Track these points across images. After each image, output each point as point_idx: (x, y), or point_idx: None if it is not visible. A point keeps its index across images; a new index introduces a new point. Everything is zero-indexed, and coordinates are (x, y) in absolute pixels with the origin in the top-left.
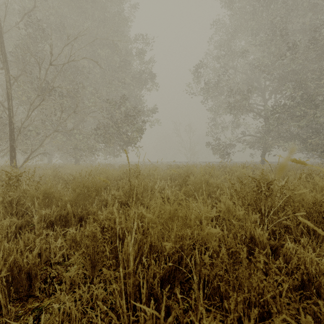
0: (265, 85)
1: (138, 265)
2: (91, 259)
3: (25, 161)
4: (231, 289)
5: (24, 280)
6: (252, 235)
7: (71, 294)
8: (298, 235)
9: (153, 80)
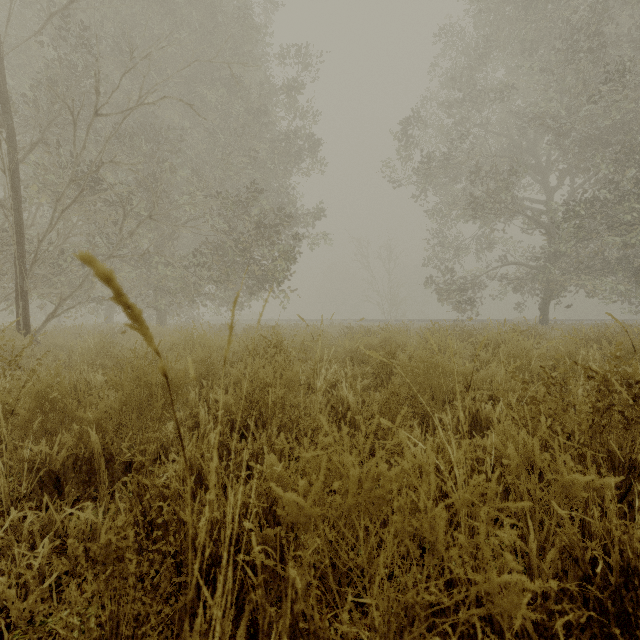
0: (548, 160)
1: None
2: (108, 638)
3: (48, 320)
4: None
5: None
6: (627, 563)
7: None
8: None
9: (313, 154)
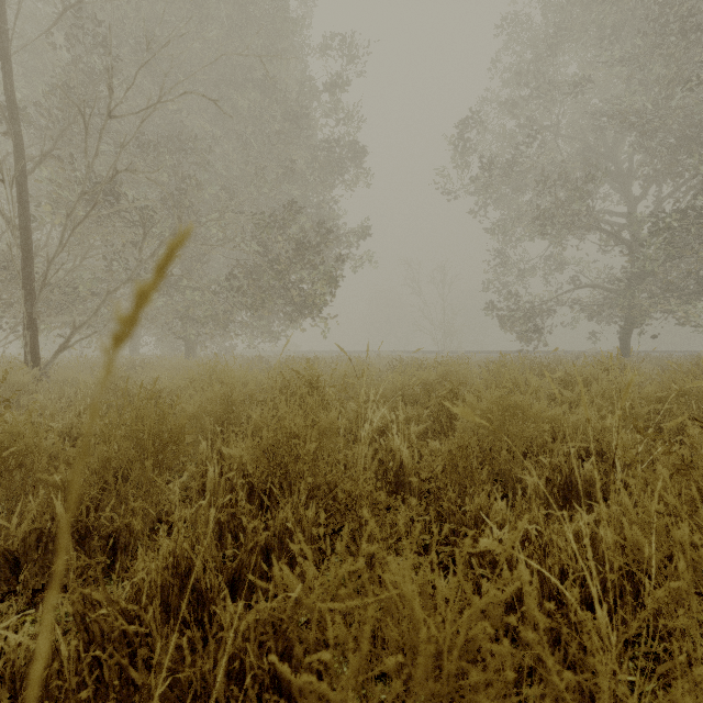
0: (630, 166)
1: None
2: None
3: (60, 351)
4: None
5: None
6: None
7: None
8: None
9: (358, 164)
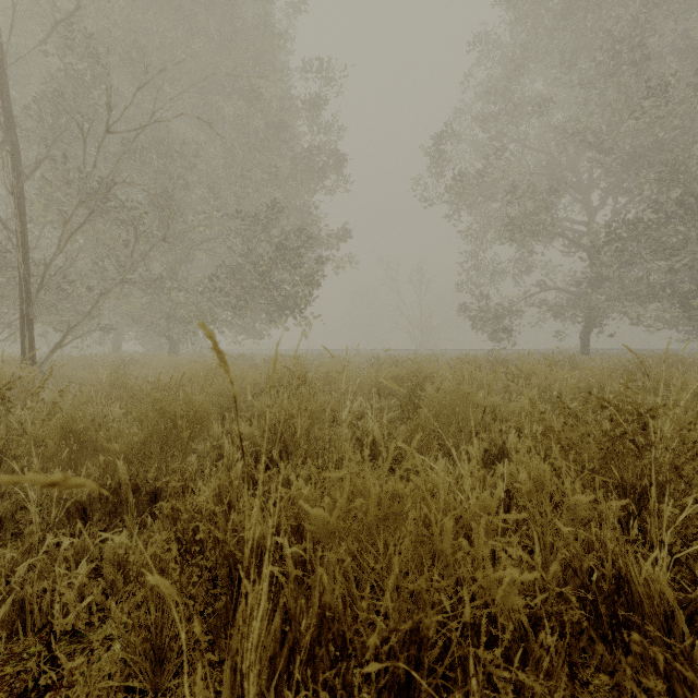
0: (589, 178)
1: (284, 678)
2: (154, 640)
3: (55, 349)
4: None
5: None
6: (619, 571)
7: None
8: None
9: (338, 170)
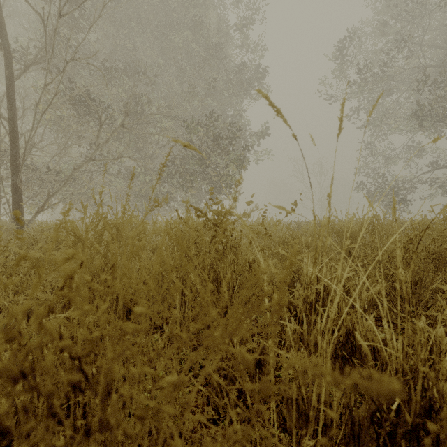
0: None
1: None
2: None
3: (38, 212)
4: None
5: None
6: None
7: None
8: None
9: (261, 83)
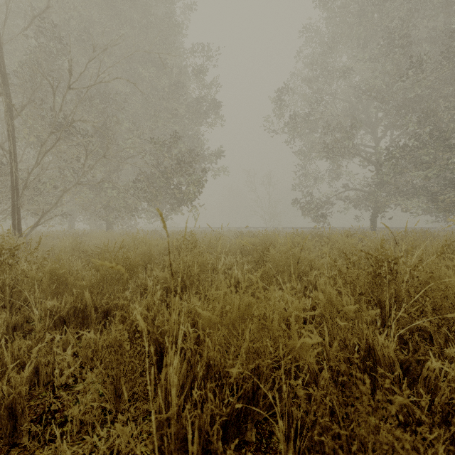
0: (376, 118)
1: (188, 396)
2: (115, 383)
3: (34, 227)
4: (344, 450)
5: (4, 419)
6: (369, 345)
7: (80, 443)
8: (441, 343)
9: (216, 112)
